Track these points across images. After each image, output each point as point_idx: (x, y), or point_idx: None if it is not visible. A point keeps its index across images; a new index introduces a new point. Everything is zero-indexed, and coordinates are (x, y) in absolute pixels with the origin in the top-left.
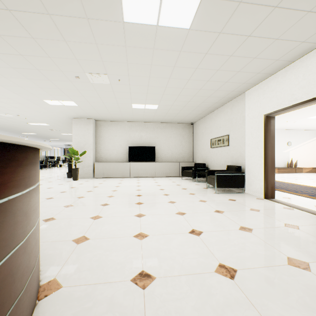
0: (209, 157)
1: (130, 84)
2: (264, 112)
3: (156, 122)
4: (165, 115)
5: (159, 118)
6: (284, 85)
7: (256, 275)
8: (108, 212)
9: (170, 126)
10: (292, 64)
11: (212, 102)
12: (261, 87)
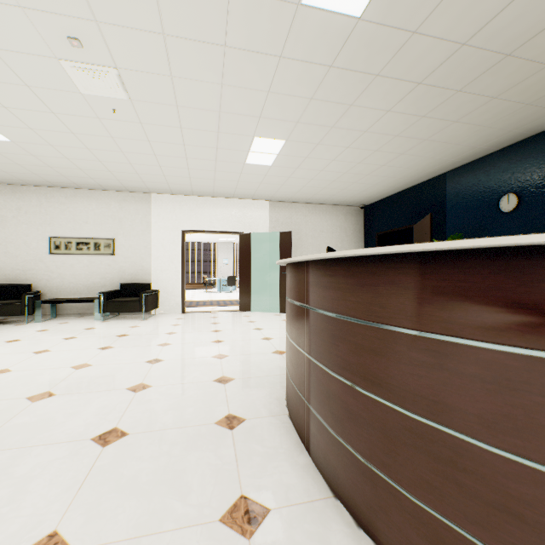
0: (41, 271)
1: (102, 118)
2: (183, 228)
3: None
4: None
5: None
6: (204, 211)
7: None
8: (199, 354)
9: None
10: (212, 198)
11: (97, 183)
12: (178, 200)
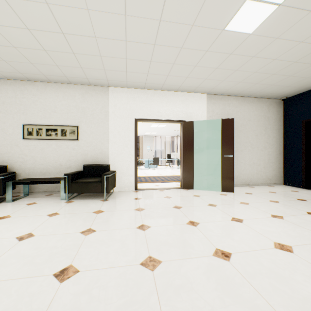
0: (16, 154)
1: None
2: (135, 116)
3: None
4: None
5: None
6: (153, 102)
7: (269, 211)
8: None
9: None
10: (159, 91)
11: (63, 73)
12: (131, 93)
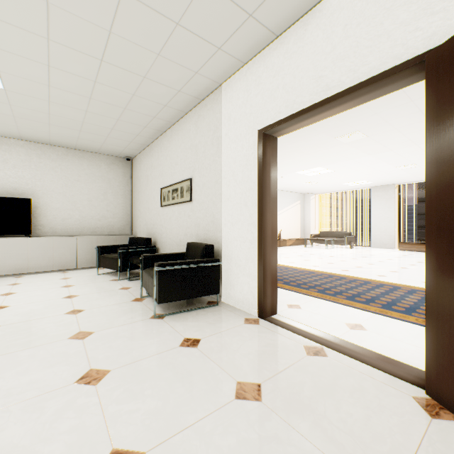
0: (158, 225)
1: None
2: (260, 125)
3: (35, 141)
4: (49, 121)
5: (37, 130)
6: (301, 59)
7: None
8: None
9: (78, 156)
10: (319, 6)
11: (156, 103)
12: (253, 70)
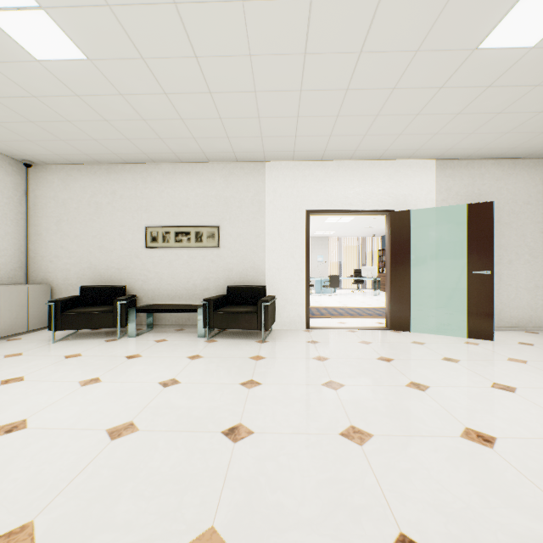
0: (137, 269)
1: None
2: (306, 207)
3: None
4: (4, 96)
5: None
6: (336, 182)
7: None
8: (520, 525)
9: None
10: (347, 162)
11: (200, 148)
12: (300, 169)
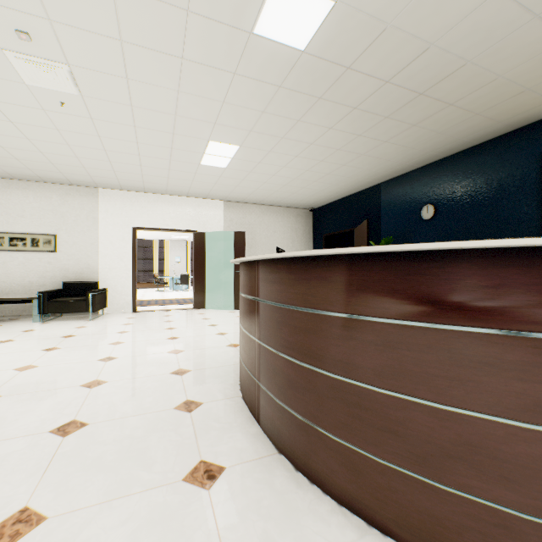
0: None
1: (48, 110)
2: (134, 225)
3: None
4: None
5: None
6: (157, 209)
7: None
8: (154, 350)
9: None
10: (165, 196)
11: (36, 174)
12: (129, 197)
